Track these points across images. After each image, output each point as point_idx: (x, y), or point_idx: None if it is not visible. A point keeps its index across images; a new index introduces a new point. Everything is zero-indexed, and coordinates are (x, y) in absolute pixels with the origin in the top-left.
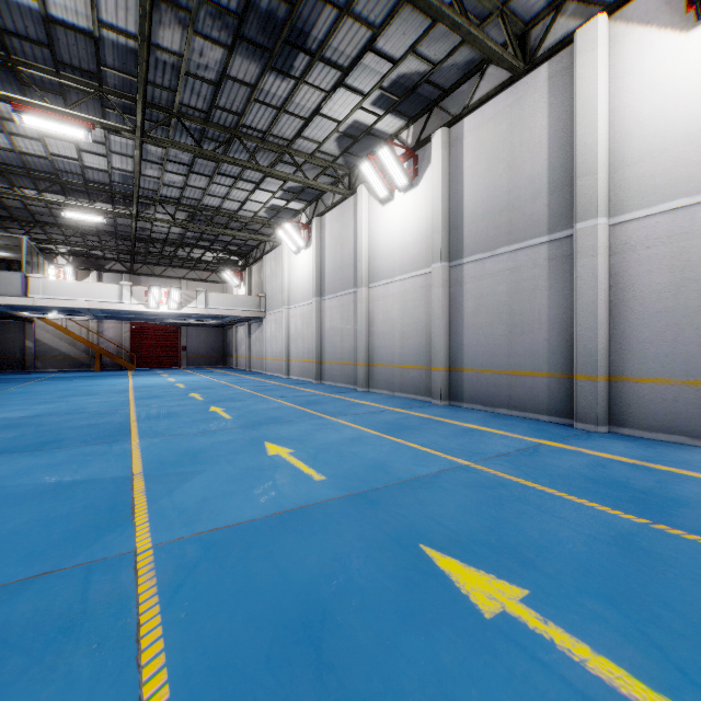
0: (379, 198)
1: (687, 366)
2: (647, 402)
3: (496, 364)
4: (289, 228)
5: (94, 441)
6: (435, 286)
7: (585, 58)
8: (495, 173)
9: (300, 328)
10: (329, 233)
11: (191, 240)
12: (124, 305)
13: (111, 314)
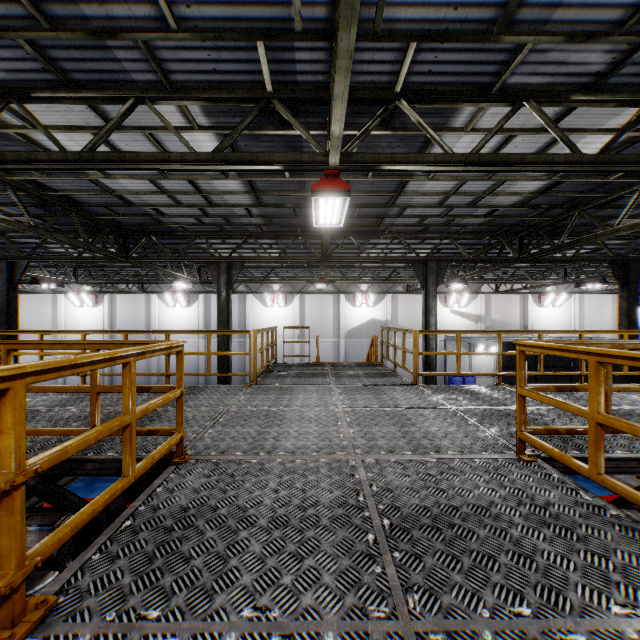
0: (169, 305)
1: None
2: None
3: None
4: (85, 296)
5: None
6: (200, 347)
7: (248, 301)
8: None
9: None
10: (121, 306)
11: None
12: None
13: None
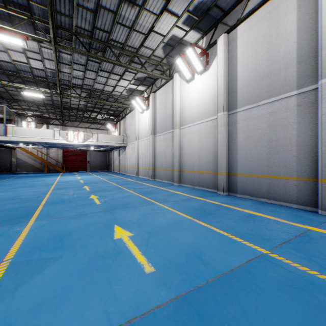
0: (186, 79)
1: None
2: None
3: (259, 171)
4: (138, 99)
5: (4, 223)
6: (219, 126)
7: None
8: (258, 56)
9: (144, 151)
10: (158, 101)
11: (90, 108)
12: (55, 140)
13: (50, 145)
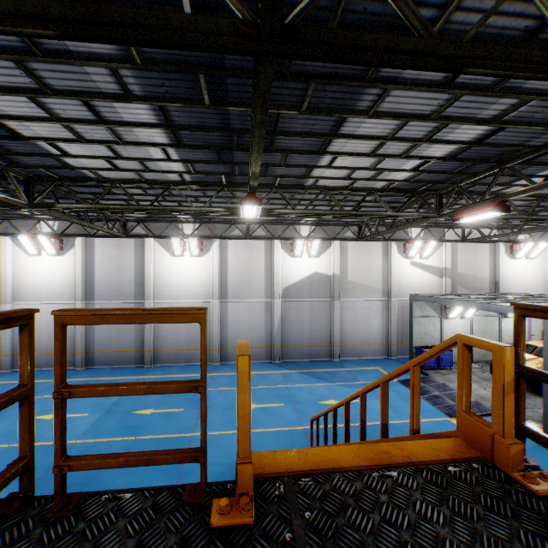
0: (29, 253)
1: (173, 345)
2: (164, 355)
3: (113, 347)
4: None
5: None
6: None
7: (147, 248)
8: (112, 269)
9: None
10: None
11: None
12: None
13: None
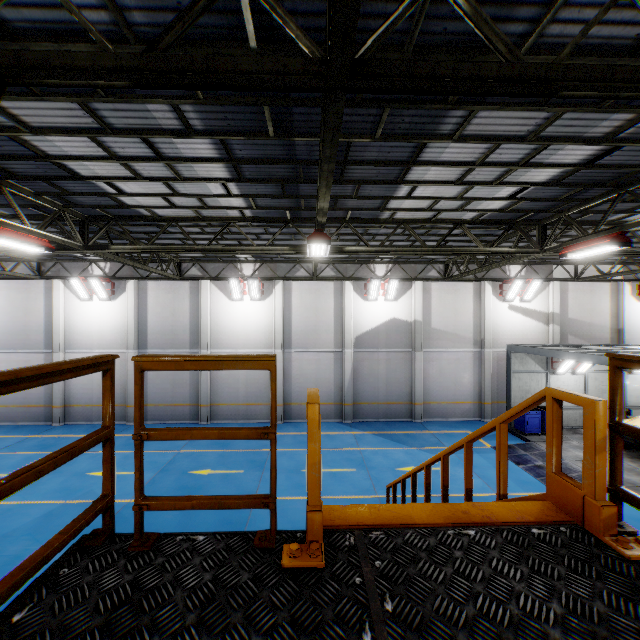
0: (80, 297)
1: (231, 399)
2: (221, 411)
3: (166, 401)
4: None
5: None
6: (130, 362)
7: (204, 292)
8: (166, 315)
9: None
10: (6, 298)
11: None
12: None
13: None
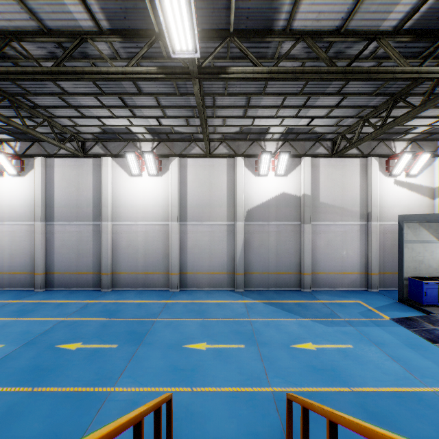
0: None
1: (131, 268)
2: (122, 279)
3: (71, 270)
4: None
5: None
6: (37, 233)
7: (105, 168)
8: (71, 190)
9: None
10: None
11: None
12: None
13: None
